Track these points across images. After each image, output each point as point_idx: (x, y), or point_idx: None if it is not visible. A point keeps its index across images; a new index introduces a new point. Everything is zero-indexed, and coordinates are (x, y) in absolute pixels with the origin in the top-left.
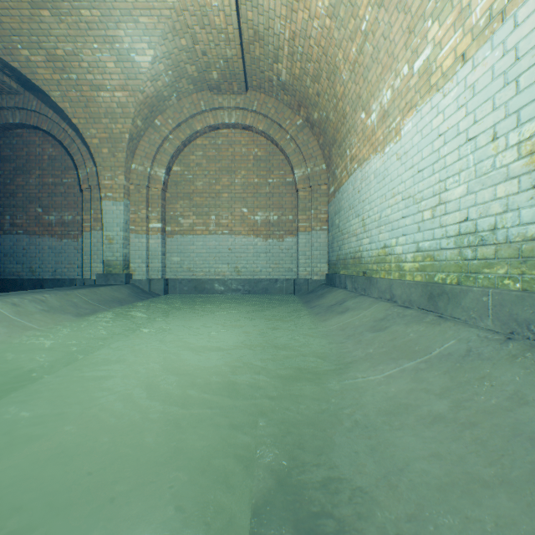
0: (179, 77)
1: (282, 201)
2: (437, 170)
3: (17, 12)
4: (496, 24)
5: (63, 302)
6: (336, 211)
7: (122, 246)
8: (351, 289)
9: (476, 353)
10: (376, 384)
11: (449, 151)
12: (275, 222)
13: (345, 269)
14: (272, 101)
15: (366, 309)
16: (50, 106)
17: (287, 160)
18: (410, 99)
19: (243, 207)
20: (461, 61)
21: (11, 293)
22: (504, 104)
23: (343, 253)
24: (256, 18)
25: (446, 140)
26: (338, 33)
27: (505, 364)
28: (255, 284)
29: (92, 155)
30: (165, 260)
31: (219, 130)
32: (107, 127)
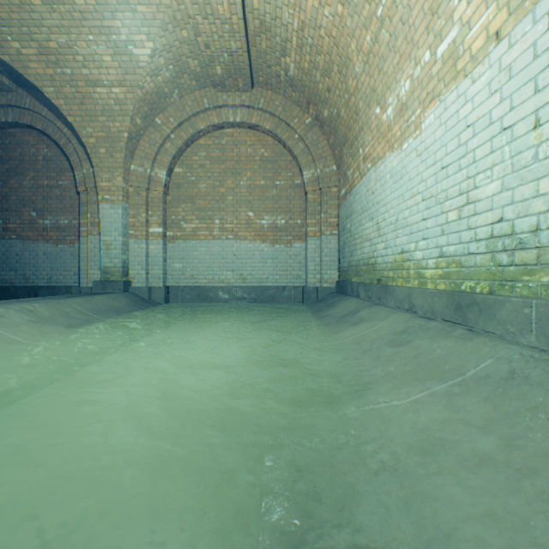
0: (180, 72)
1: (290, 205)
2: (465, 166)
3: (5, 1)
4: None
5: (54, 312)
6: (347, 215)
7: (120, 251)
8: (364, 298)
9: (521, 375)
10: (402, 412)
11: (479, 144)
12: (282, 227)
13: (357, 276)
14: (280, 98)
15: (383, 320)
16: (44, 104)
17: (296, 161)
18: (432, 89)
19: (249, 211)
20: (495, 40)
21: None
22: None
23: (356, 259)
24: (262, 7)
25: (476, 132)
26: (351, 21)
27: None
28: (261, 292)
29: (89, 156)
30: (166, 267)
31: (223, 130)
32: (104, 125)
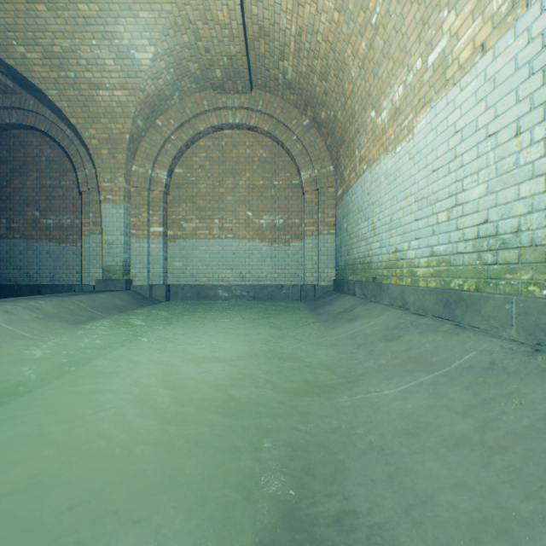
0: (181, 75)
1: (288, 205)
2: (453, 170)
3: (11, 7)
4: (519, 10)
5: (59, 309)
6: (344, 215)
7: (122, 250)
8: (360, 296)
9: (500, 366)
10: (391, 400)
11: (466, 149)
12: (281, 226)
13: (354, 275)
14: (278, 101)
15: (377, 317)
16: (48, 106)
17: (294, 162)
18: (423, 95)
19: (248, 211)
20: (481, 52)
21: (4, 300)
22: (529, 96)
23: (352, 258)
24: (261, 13)
25: (464, 137)
26: (346, 28)
27: (534, 379)
28: (260, 290)
29: (91, 157)
30: (166, 265)
31: (223, 131)
32: (106, 127)
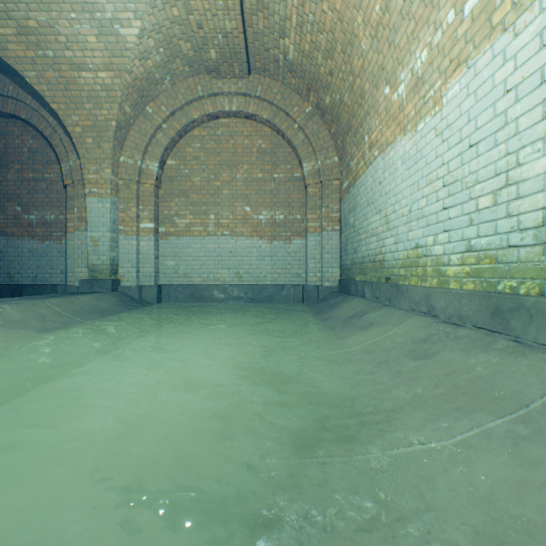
0: (172, 56)
1: (289, 199)
2: (503, 140)
3: None
4: None
5: (27, 314)
6: (351, 209)
7: (109, 248)
8: (371, 298)
9: None
10: (449, 462)
11: (525, 110)
12: (281, 222)
13: (362, 274)
14: (278, 86)
15: (397, 325)
16: (28, 91)
17: (295, 153)
18: (457, 54)
19: (246, 206)
20: None
21: None
22: None
23: (360, 256)
24: None
25: (520, 96)
26: None
27: None
28: (259, 291)
29: (75, 147)
30: (158, 264)
31: (219, 120)
32: (91, 113)
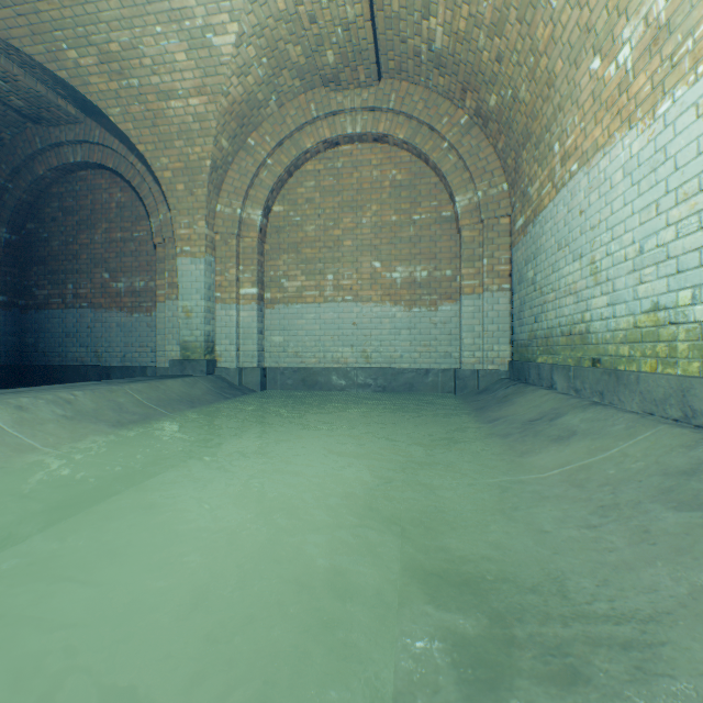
0: (278, 67)
1: (434, 249)
2: None
3: None
4: None
5: (102, 403)
6: (528, 257)
7: (203, 321)
8: (566, 390)
9: None
10: None
11: None
12: (423, 281)
13: (548, 354)
14: (420, 91)
15: (624, 439)
16: (115, 135)
17: (443, 184)
18: None
19: (374, 260)
20: None
21: (37, 389)
22: None
23: (545, 327)
24: None
25: None
26: None
27: None
28: (392, 377)
29: (166, 197)
30: (262, 341)
31: (338, 147)
32: (181, 153)
